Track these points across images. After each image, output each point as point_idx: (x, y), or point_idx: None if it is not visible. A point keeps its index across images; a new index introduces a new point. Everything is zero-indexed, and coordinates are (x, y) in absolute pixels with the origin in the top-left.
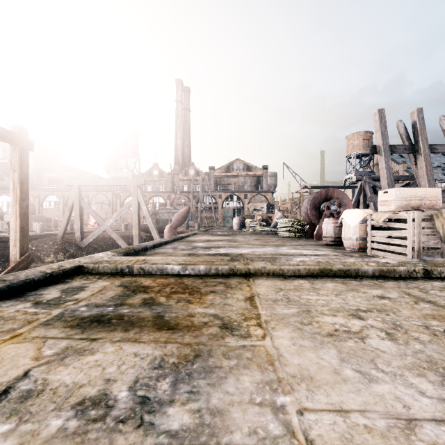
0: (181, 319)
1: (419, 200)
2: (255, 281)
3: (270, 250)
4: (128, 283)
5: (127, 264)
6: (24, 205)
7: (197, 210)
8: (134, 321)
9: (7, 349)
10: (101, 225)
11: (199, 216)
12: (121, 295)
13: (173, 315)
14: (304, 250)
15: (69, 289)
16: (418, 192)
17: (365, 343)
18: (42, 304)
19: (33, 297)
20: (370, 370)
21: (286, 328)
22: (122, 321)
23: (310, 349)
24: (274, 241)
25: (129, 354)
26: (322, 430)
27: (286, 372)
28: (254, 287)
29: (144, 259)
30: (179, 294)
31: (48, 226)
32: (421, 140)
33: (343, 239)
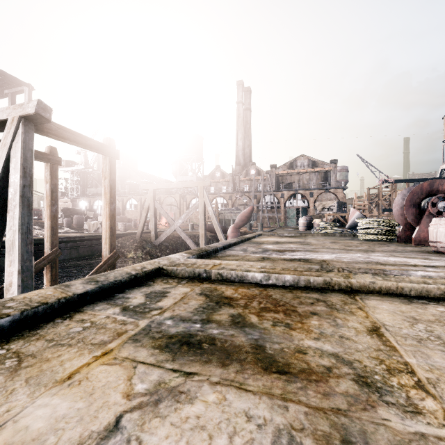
0: (290, 356)
1: None
2: (365, 301)
3: (360, 257)
4: (209, 291)
5: (205, 268)
6: (112, 208)
7: (259, 210)
8: (229, 350)
9: (99, 372)
10: (172, 225)
11: (261, 216)
12: (205, 306)
13: (276, 346)
14: (408, 259)
15: (152, 294)
16: None
17: None
18: (129, 311)
19: (120, 301)
20: None
21: None
22: (215, 348)
23: None
24: (358, 245)
25: (238, 412)
26: None
27: None
28: (370, 311)
29: (220, 263)
30: (272, 313)
31: (129, 226)
32: None
33: None
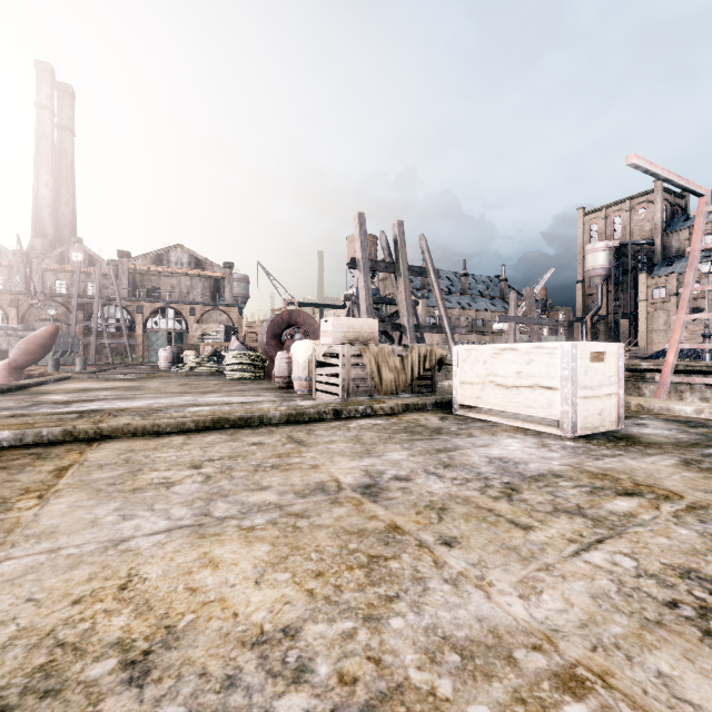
0: None
1: (358, 332)
2: (102, 445)
3: (185, 400)
4: None
5: None
6: None
7: (89, 332)
8: None
9: None
10: None
11: (94, 344)
12: None
13: None
14: (238, 397)
15: None
16: (356, 323)
17: (167, 490)
18: None
19: None
20: (140, 511)
21: (80, 493)
22: None
23: (88, 507)
24: (210, 386)
25: None
26: (11, 568)
27: (23, 534)
28: (90, 453)
29: None
30: None
31: None
32: (402, 260)
33: (293, 379)
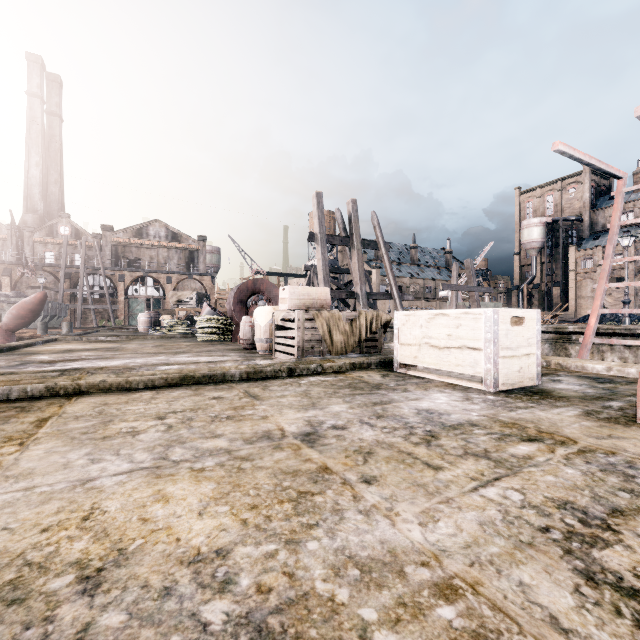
0: None
1: (312, 299)
2: (79, 399)
3: (158, 360)
4: None
5: None
6: None
7: (76, 298)
8: None
9: None
10: None
11: (80, 309)
12: None
13: None
14: (206, 357)
15: None
16: (311, 291)
17: (133, 438)
18: None
19: None
20: (107, 456)
21: (56, 441)
22: None
23: (62, 453)
24: (182, 347)
25: None
26: None
27: (3, 475)
28: (68, 406)
29: None
30: None
31: None
32: (355, 234)
33: (255, 341)
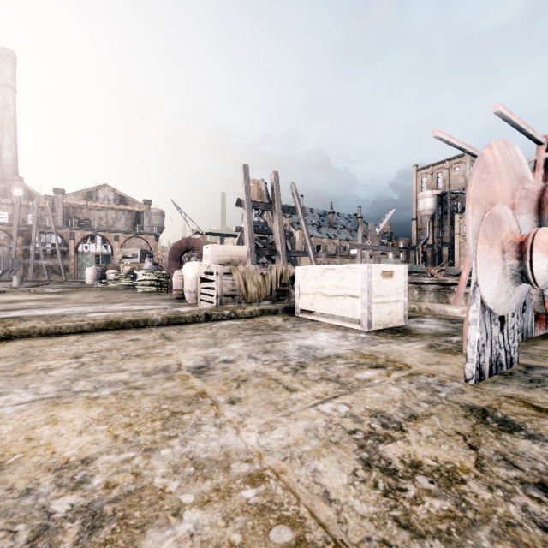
0: None
1: (231, 256)
2: (8, 343)
3: (94, 308)
4: None
5: None
6: None
7: (28, 254)
8: None
9: None
10: None
11: (32, 264)
12: None
13: None
14: (139, 306)
15: None
16: (230, 249)
17: (45, 374)
18: None
19: None
20: (16, 389)
21: None
22: None
23: None
24: (121, 297)
25: None
26: None
27: None
28: None
29: None
30: None
31: None
32: (277, 201)
33: (184, 292)
